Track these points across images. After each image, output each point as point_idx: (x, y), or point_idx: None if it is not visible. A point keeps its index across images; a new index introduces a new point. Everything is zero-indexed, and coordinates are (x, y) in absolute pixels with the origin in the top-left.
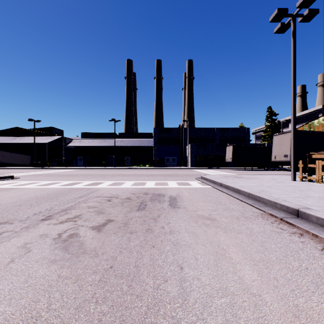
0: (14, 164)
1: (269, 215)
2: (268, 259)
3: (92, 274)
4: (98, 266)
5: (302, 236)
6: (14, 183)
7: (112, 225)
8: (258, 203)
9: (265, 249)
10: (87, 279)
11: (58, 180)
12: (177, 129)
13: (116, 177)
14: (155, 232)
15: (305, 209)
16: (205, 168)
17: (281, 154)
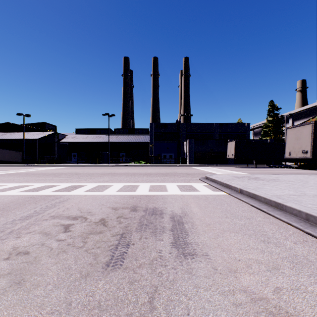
0: (3, 161)
1: None
2: None
3: None
4: None
5: None
6: None
7: None
8: None
9: None
10: None
11: (30, 182)
12: (175, 124)
13: (104, 178)
14: None
15: None
16: (205, 166)
17: (298, 150)
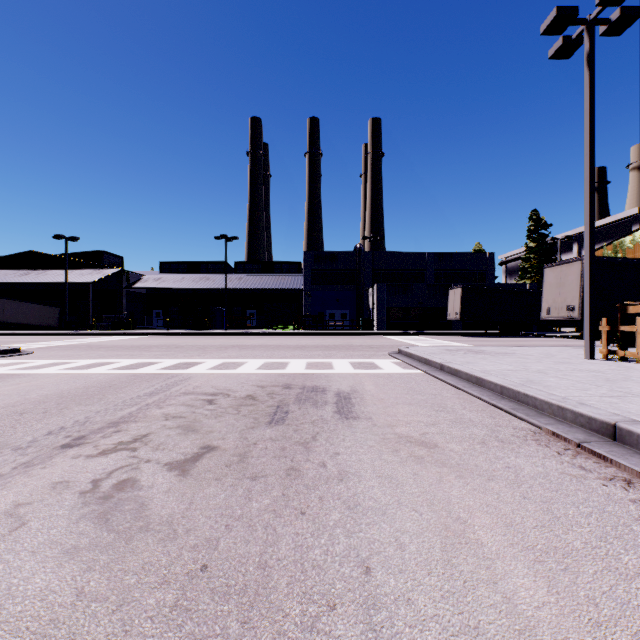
0: (26, 324)
1: (549, 436)
2: (565, 547)
3: (158, 587)
4: (174, 564)
5: (631, 485)
6: (20, 363)
7: (212, 458)
8: (525, 409)
9: (555, 520)
10: (144, 603)
11: (111, 357)
12: (351, 255)
13: (228, 352)
14: (307, 477)
15: (630, 425)
16: (407, 333)
17: (560, 305)
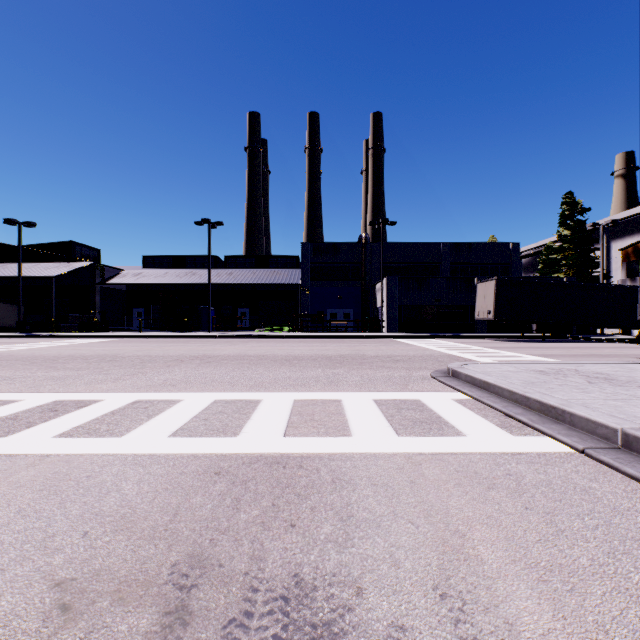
0: None
1: None
2: None
3: None
4: None
5: None
6: None
7: None
8: None
9: None
10: None
11: None
12: (356, 246)
13: (173, 372)
14: None
15: None
16: (425, 336)
17: None
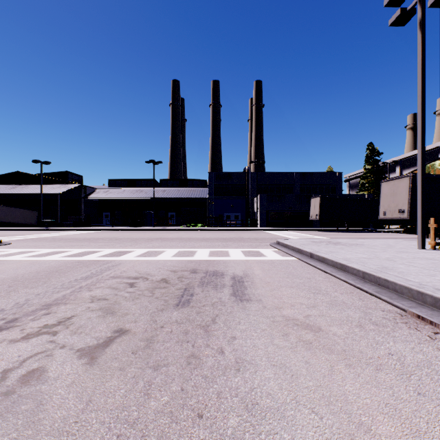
0: (13, 223)
1: (415, 319)
2: None
3: None
4: None
5: None
6: None
7: (122, 343)
8: (386, 292)
9: None
10: None
11: (66, 247)
12: (242, 174)
13: (153, 243)
14: (206, 366)
15: None
16: (281, 229)
17: (393, 209)
